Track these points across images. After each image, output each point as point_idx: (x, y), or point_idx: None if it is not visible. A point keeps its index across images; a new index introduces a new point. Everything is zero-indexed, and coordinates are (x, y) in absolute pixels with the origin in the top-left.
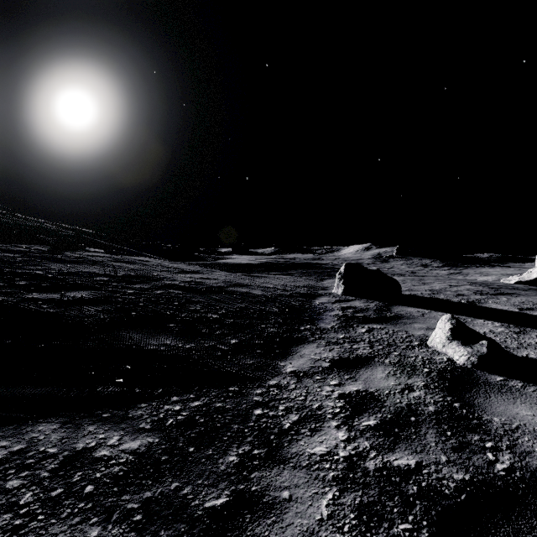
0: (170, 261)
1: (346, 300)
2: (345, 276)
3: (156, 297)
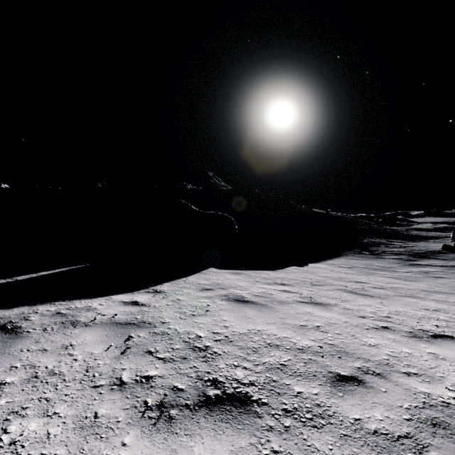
0: (390, 227)
1: (449, 238)
2: (453, 232)
3: (402, 235)
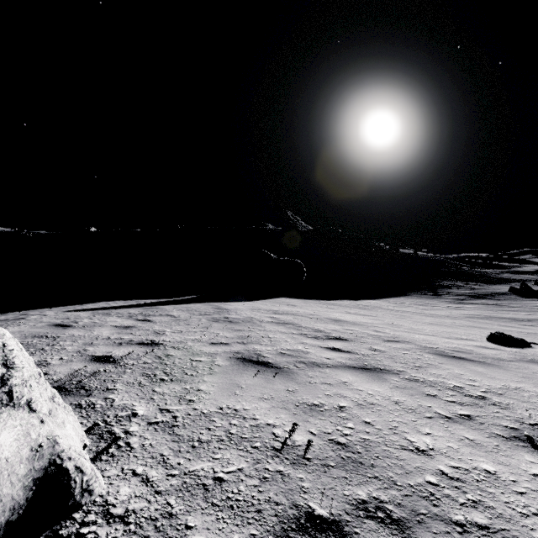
0: (487, 269)
1: None
2: None
3: (486, 278)
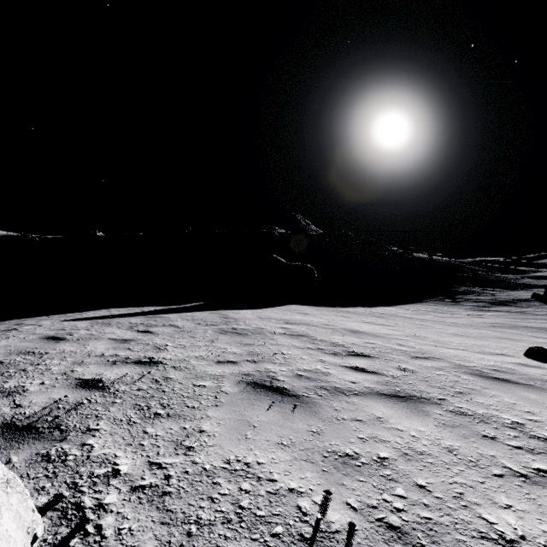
0: (505, 274)
1: None
2: None
3: (506, 283)
